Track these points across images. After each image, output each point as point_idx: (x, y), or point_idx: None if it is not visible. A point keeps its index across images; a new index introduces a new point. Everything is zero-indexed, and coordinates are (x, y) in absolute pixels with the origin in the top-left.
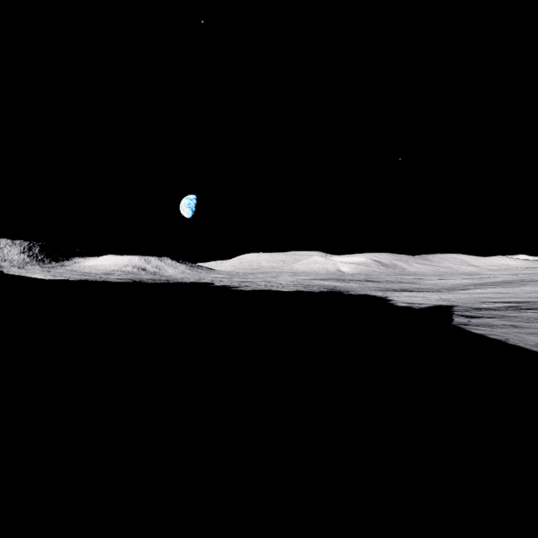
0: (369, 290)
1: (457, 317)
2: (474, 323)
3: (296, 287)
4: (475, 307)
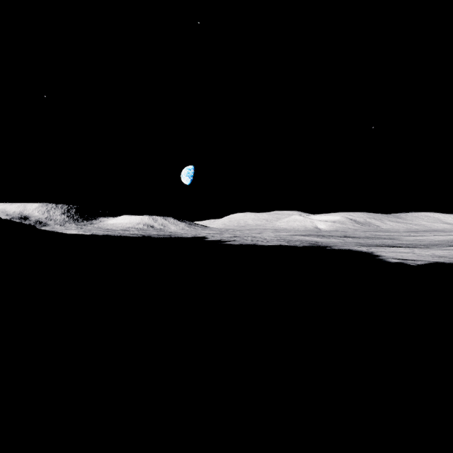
0: (351, 245)
1: None
2: None
3: (279, 242)
4: None
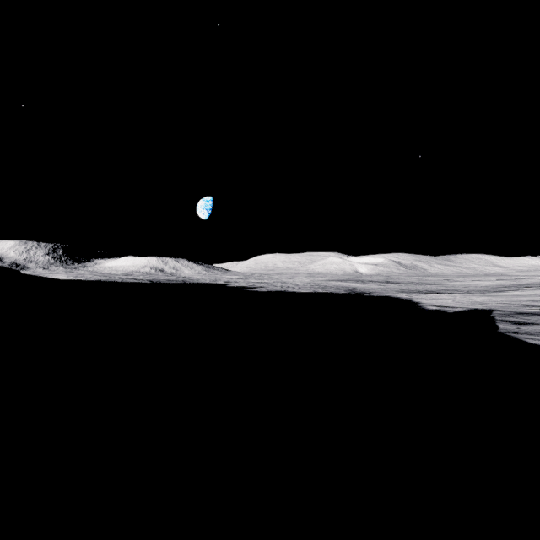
0: (391, 292)
1: (502, 323)
2: (526, 331)
3: (313, 289)
4: (519, 311)
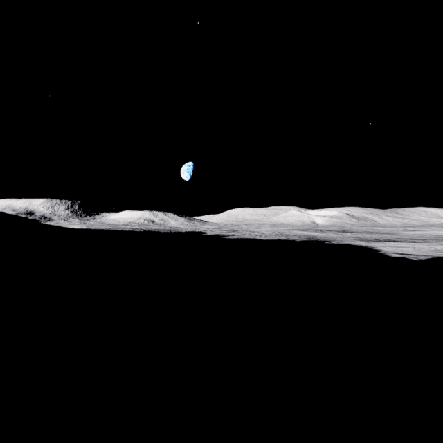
0: (350, 240)
1: None
2: None
3: (278, 237)
4: None
